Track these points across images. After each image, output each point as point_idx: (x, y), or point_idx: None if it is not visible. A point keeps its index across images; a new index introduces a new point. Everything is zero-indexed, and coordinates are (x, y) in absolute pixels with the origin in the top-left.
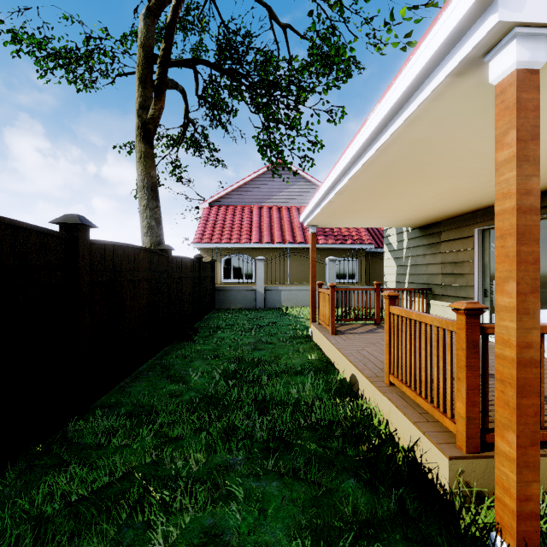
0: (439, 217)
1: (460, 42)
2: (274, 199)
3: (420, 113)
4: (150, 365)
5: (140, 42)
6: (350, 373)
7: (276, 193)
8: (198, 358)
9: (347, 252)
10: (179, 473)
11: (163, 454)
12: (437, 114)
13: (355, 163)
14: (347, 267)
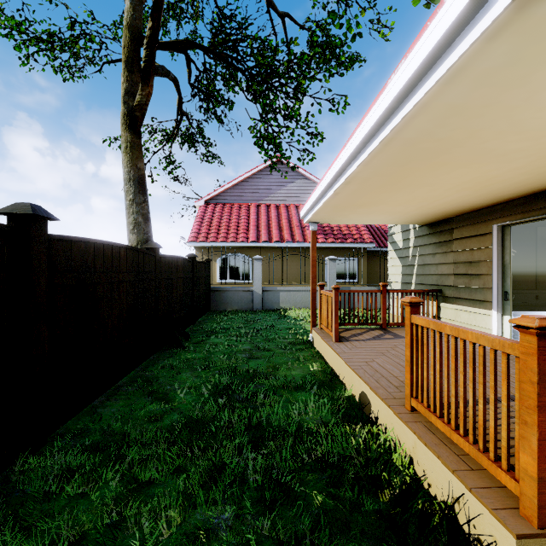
0: (452, 212)
1: None
2: (272, 197)
3: (465, 62)
4: (132, 378)
5: (126, 22)
6: (360, 391)
7: (274, 191)
8: (187, 369)
9: (347, 251)
10: (145, 541)
11: (125, 513)
12: (488, 64)
13: (367, 144)
14: (347, 267)
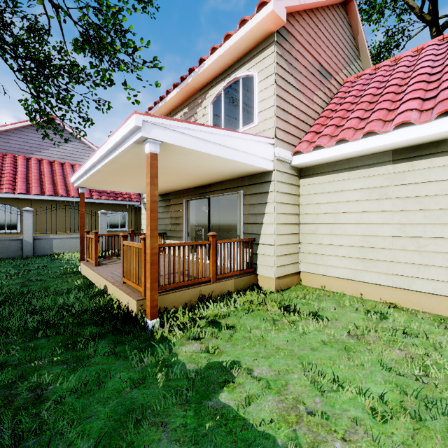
0: (168, 191)
1: (135, 133)
2: (45, 153)
3: (128, 150)
4: None
5: None
6: (104, 285)
7: (47, 147)
8: None
9: (119, 207)
10: None
11: None
12: (136, 152)
13: (104, 159)
14: (119, 219)
